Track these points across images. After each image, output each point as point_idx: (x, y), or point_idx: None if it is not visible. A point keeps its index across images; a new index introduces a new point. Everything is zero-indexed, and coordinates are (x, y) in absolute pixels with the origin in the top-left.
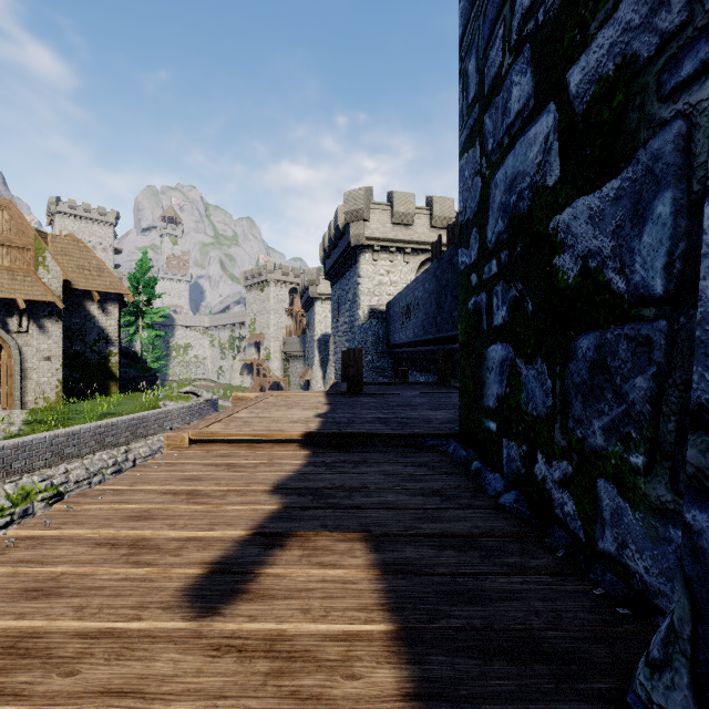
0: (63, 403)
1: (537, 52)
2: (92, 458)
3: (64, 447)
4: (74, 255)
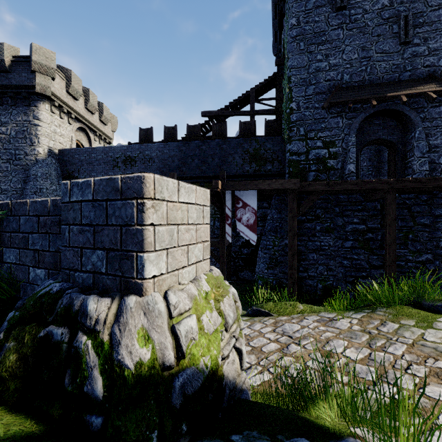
0: None
1: (324, 143)
2: None
3: None
4: None
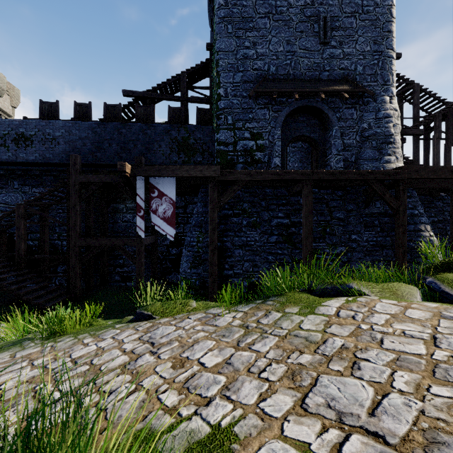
0: None
1: (251, 134)
2: None
3: None
4: None
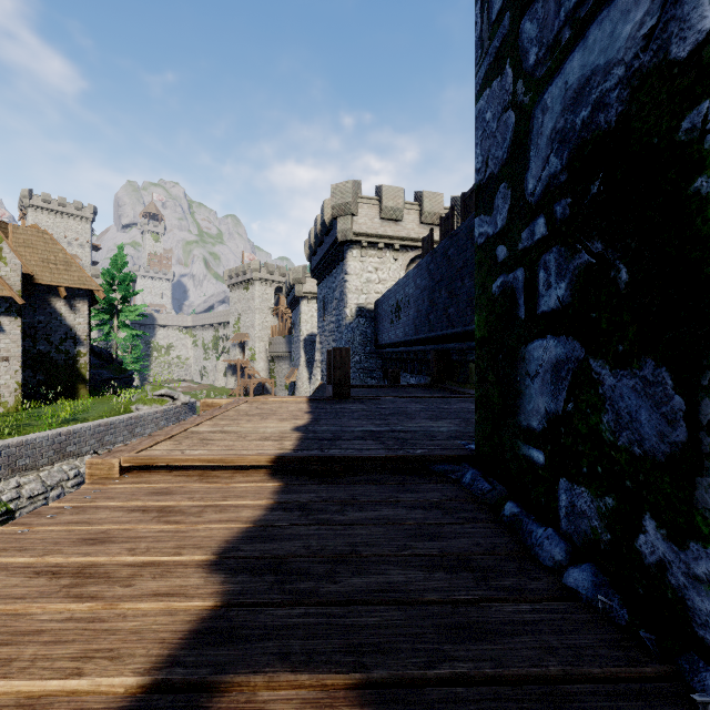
0: (21, 408)
1: None
2: (50, 469)
3: (16, 458)
4: (38, 247)
